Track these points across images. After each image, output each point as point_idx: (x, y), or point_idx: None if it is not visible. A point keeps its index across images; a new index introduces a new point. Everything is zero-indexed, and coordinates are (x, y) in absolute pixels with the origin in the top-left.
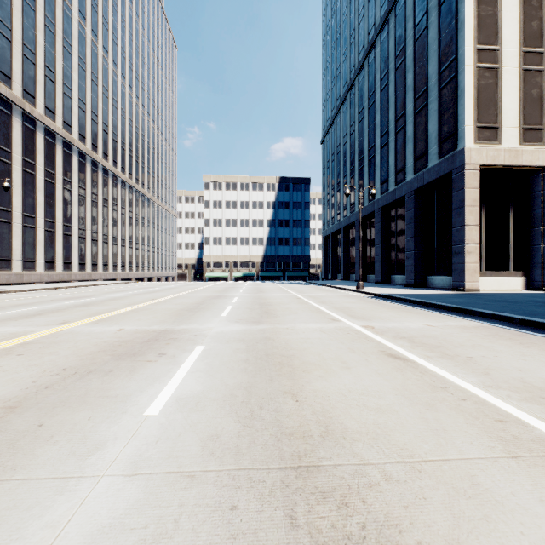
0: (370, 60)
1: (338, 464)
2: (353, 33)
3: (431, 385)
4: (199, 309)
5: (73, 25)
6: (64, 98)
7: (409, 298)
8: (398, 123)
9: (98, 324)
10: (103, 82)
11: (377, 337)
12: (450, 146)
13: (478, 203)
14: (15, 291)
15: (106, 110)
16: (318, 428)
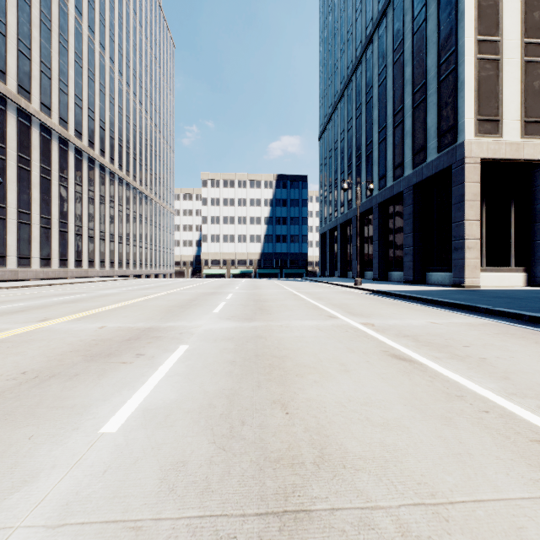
0: (367, 55)
1: (336, 508)
2: (351, 29)
3: (444, 392)
4: (191, 305)
5: (69, 21)
6: (60, 94)
7: (408, 294)
8: (397, 118)
9: (80, 321)
10: (100, 78)
11: (378, 335)
12: (450, 140)
13: (478, 197)
14: (7, 288)
15: (102, 106)
16: (312, 452)
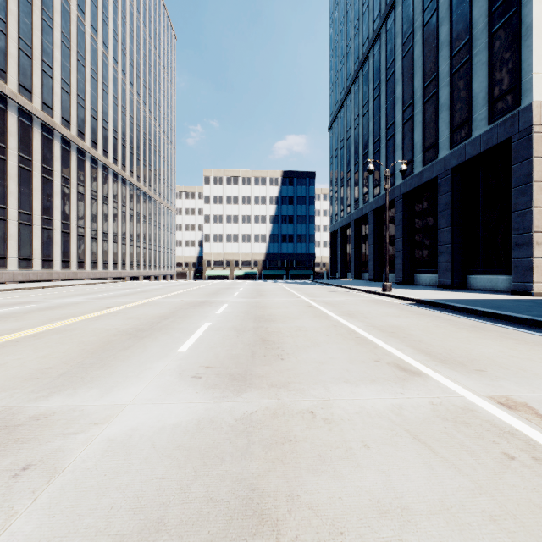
0: (388, 25)
1: None
2: None
3: None
4: (152, 331)
5: None
6: (43, 76)
7: (480, 309)
8: (428, 90)
9: None
10: (91, 63)
11: None
12: (509, 105)
13: None
14: None
15: (94, 94)
16: None
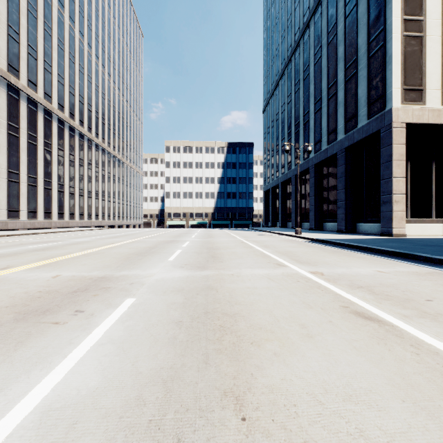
0: (304, 39)
1: None
2: (290, 17)
3: None
4: (149, 253)
5: (53, 12)
6: (45, 73)
7: (346, 243)
8: (330, 91)
9: (39, 269)
10: (79, 60)
11: (331, 286)
12: (379, 107)
13: (404, 157)
14: None
15: (81, 84)
16: None
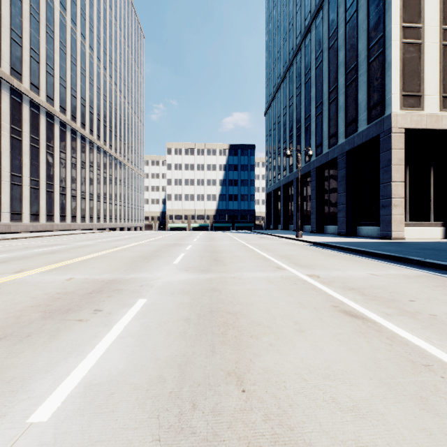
0: (306, 43)
1: None
2: (292, 21)
3: (408, 360)
4: (154, 257)
5: (55, 15)
6: (47, 76)
7: (345, 246)
8: (331, 95)
9: (52, 272)
10: (81, 63)
11: (325, 288)
12: (378, 113)
13: (403, 162)
14: None
15: (83, 87)
16: None
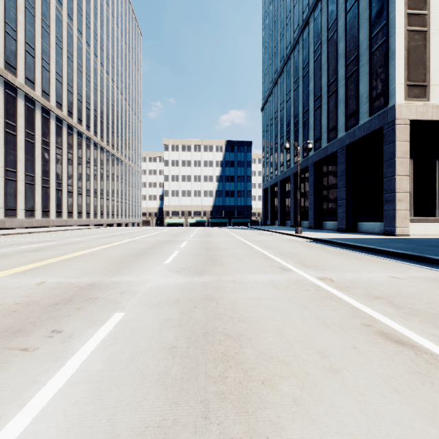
0: (304, 36)
1: None
2: (289, 14)
3: None
4: (145, 255)
5: (51, 9)
6: (42, 70)
7: (350, 243)
8: (331, 88)
9: (24, 274)
10: (78, 59)
11: (345, 297)
12: (381, 104)
13: (408, 155)
14: None
15: (80, 82)
16: None
